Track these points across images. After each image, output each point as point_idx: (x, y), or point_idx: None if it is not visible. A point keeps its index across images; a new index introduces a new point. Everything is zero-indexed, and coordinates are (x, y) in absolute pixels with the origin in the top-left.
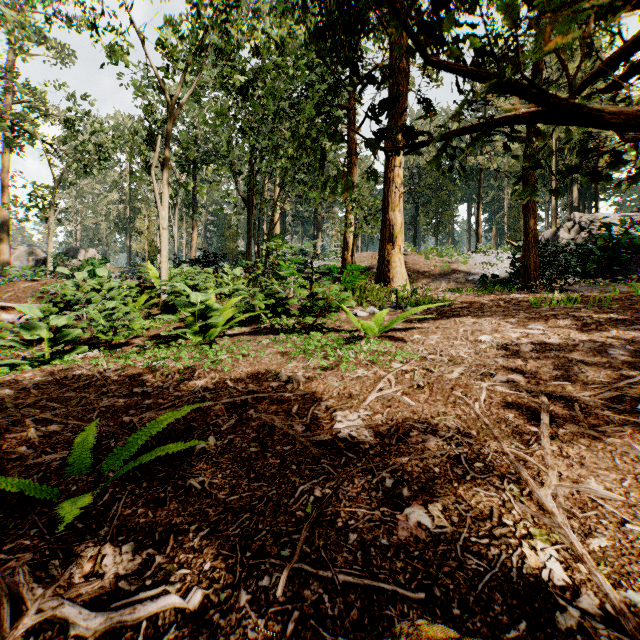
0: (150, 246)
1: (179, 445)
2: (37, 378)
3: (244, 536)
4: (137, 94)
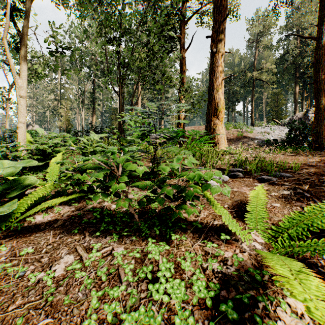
0: (67, 123)
1: None
2: None
3: None
4: None
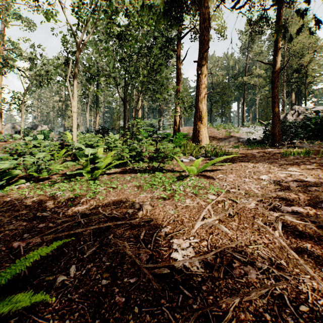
0: None
1: (26, 296)
2: None
3: None
4: (61, 39)
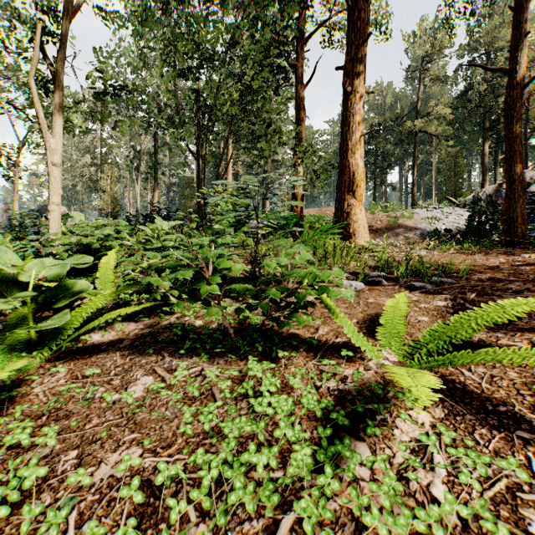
0: (113, 203)
1: None
2: None
3: None
4: None
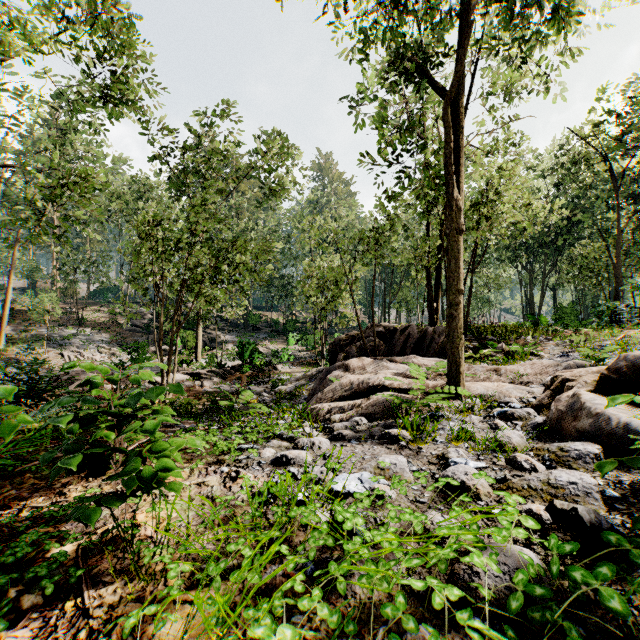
0: None
1: None
2: None
3: None
4: None
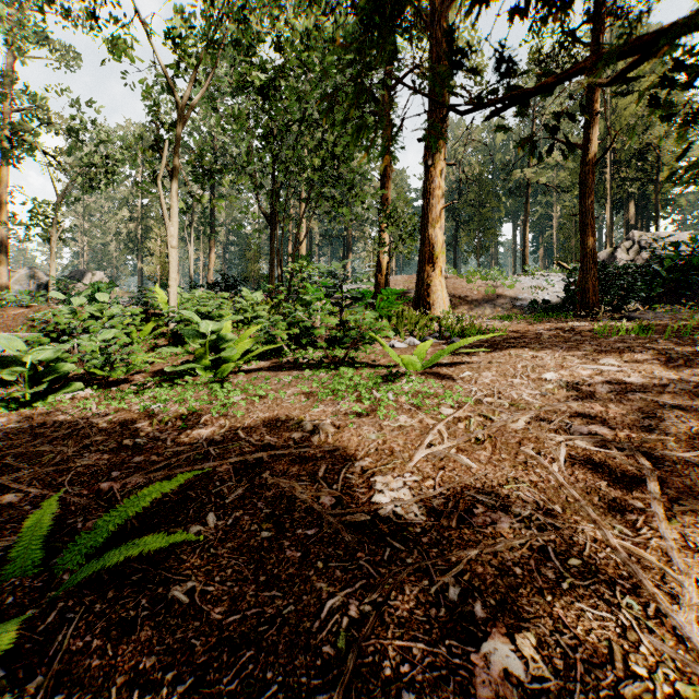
0: (163, 268)
1: (159, 538)
2: (10, 425)
3: (244, 694)
4: (144, 95)
